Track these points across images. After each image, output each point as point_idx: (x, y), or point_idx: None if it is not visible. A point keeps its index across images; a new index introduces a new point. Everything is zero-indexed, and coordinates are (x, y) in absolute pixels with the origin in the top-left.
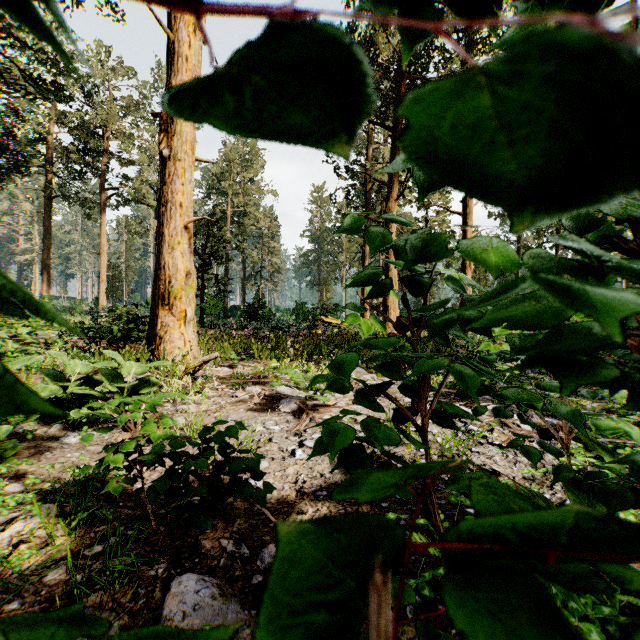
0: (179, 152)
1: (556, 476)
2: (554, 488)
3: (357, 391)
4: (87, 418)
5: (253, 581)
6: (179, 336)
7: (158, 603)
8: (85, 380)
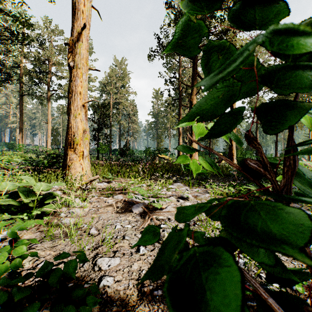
0: (79, 64)
1: None
2: None
3: None
4: None
5: None
6: (79, 165)
7: None
8: (13, 194)
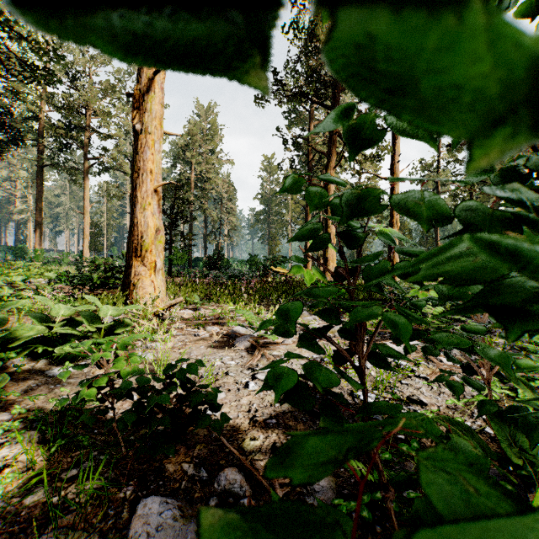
0: (150, 126)
1: (481, 409)
2: (474, 416)
3: (304, 334)
4: (66, 356)
5: (211, 502)
6: (150, 283)
7: (125, 523)
8: (68, 321)
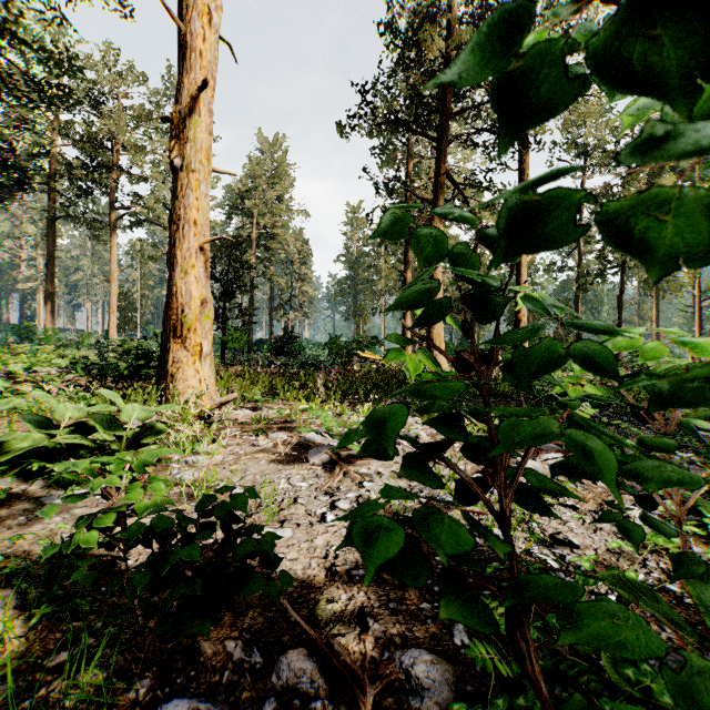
0: (194, 162)
1: (677, 568)
2: (648, 565)
3: (408, 456)
4: (58, 480)
5: (265, 706)
6: (193, 374)
7: None
8: (77, 426)
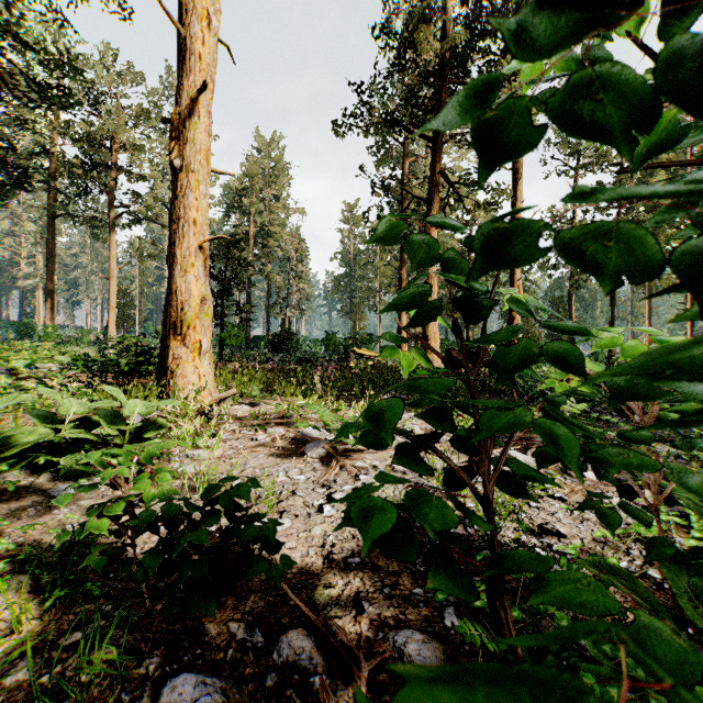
0: (193, 162)
1: (651, 551)
2: (631, 553)
3: (400, 446)
4: (69, 472)
5: (267, 681)
6: (193, 370)
7: None
8: (81, 421)
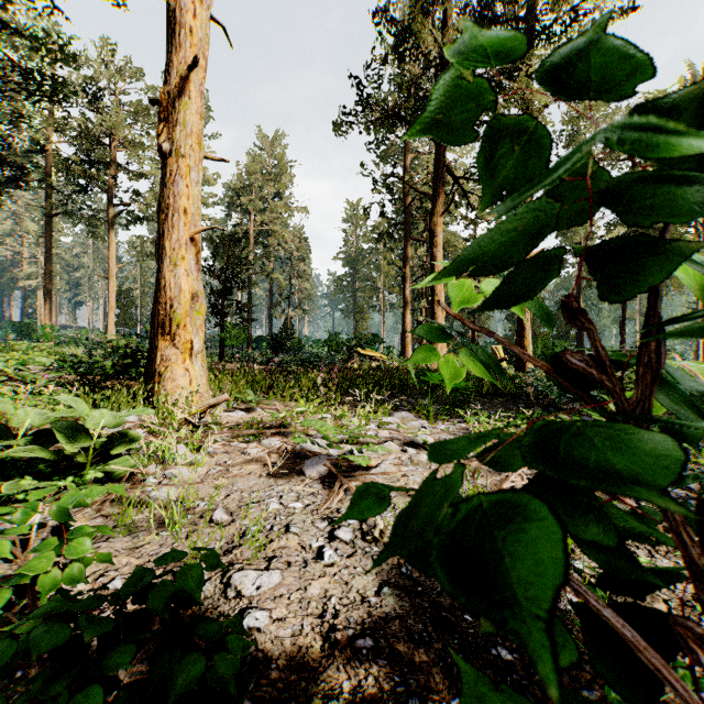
0: (183, 146)
1: None
2: None
3: None
4: None
5: None
6: (183, 373)
7: None
8: (42, 434)
